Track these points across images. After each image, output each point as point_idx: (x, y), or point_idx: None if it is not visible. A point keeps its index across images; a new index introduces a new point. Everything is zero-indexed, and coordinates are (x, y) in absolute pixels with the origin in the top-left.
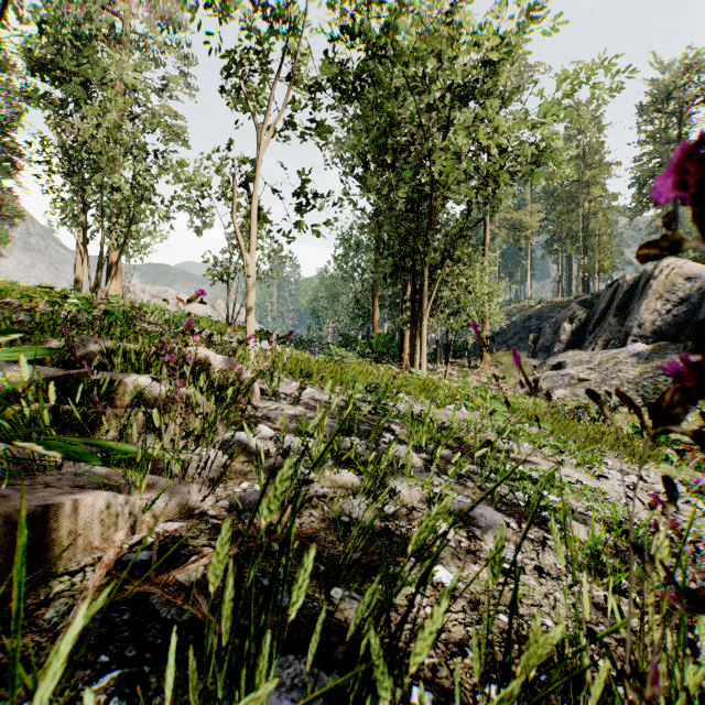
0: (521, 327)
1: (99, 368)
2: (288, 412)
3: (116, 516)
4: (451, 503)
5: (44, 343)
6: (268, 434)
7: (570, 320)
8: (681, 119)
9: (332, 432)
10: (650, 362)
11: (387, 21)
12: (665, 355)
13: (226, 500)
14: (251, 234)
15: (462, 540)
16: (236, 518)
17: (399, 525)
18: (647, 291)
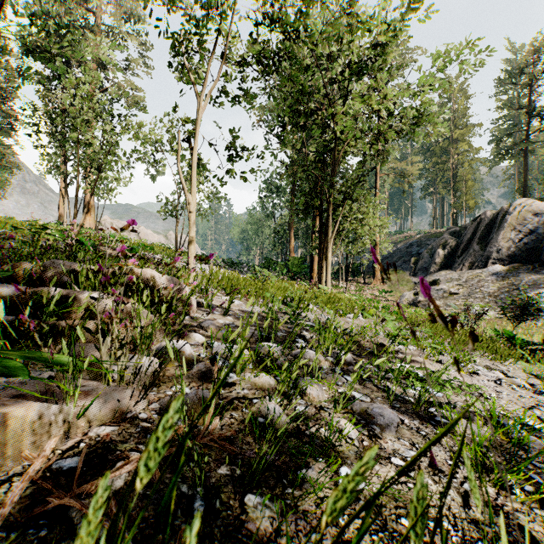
0: (405, 252)
1: (56, 286)
2: (219, 321)
3: (49, 424)
4: (367, 458)
5: (19, 265)
6: (200, 341)
7: (443, 246)
8: (530, 90)
9: (254, 338)
10: (506, 280)
11: (299, 8)
12: (518, 274)
13: (157, 403)
14: (192, 178)
15: (364, 438)
16: None
17: (308, 428)
18: (503, 224)
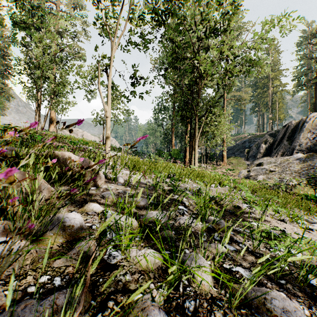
0: (241, 146)
1: None
2: (119, 191)
3: None
4: None
5: None
6: (97, 210)
7: (264, 142)
8: None
9: (145, 206)
10: (305, 163)
11: None
12: (313, 159)
13: None
14: (108, 95)
15: None
16: None
17: None
18: (303, 128)
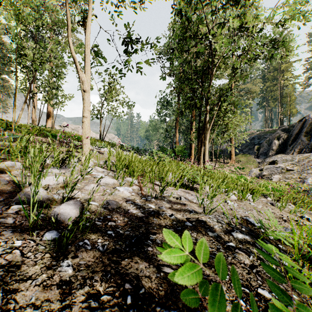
0: (249, 143)
1: None
2: None
3: None
4: None
5: None
6: None
7: (277, 138)
8: None
9: None
10: None
11: None
12: None
13: None
14: (86, 56)
15: None
16: None
17: None
18: None
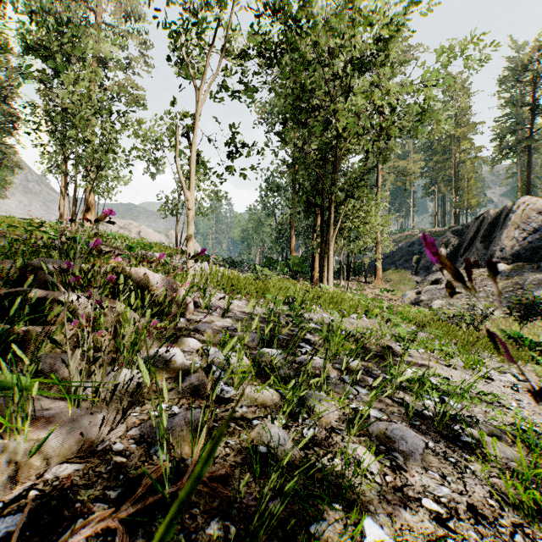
0: (406, 251)
1: (32, 287)
2: (217, 324)
3: None
4: None
5: (1, 263)
6: (195, 347)
7: (445, 245)
8: (533, 87)
9: (254, 343)
10: (510, 279)
11: None
12: (522, 273)
13: (137, 429)
14: (191, 174)
15: (386, 471)
16: (144, 452)
17: (321, 463)
18: (507, 222)
